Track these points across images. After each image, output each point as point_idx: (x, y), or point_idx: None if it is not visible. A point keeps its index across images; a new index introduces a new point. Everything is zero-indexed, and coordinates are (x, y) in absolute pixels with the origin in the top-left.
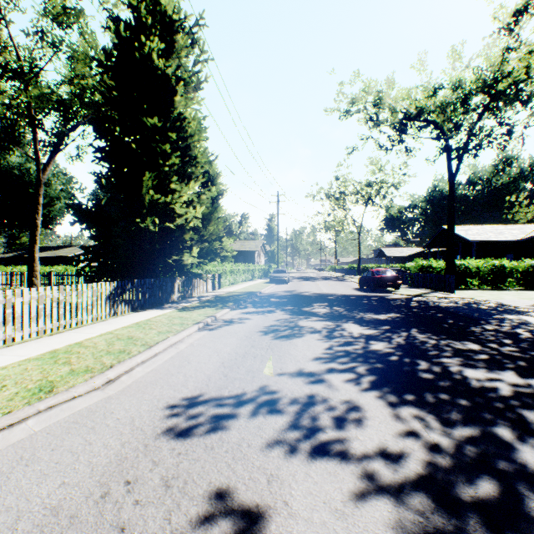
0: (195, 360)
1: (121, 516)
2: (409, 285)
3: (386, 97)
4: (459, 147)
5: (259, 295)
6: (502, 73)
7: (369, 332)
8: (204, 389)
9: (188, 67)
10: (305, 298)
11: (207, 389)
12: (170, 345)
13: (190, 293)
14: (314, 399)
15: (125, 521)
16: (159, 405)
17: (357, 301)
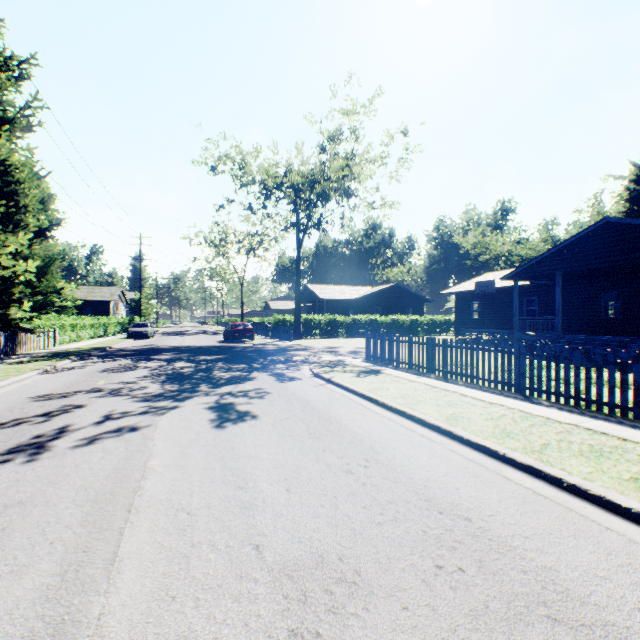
0: (43, 386)
1: (24, 411)
2: (270, 337)
3: (247, 168)
4: (301, 224)
5: (110, 350)
6: (327, 175)
7: (189, 365)
8: (54, 392)
9: (14, 103)
10: (160, 350)
11: (56, 392)
12: (14, 382)
13: (15, 350)
14: (124, 387)
15: (27, 411)
16: (24, 397)
17: (206, 350)
